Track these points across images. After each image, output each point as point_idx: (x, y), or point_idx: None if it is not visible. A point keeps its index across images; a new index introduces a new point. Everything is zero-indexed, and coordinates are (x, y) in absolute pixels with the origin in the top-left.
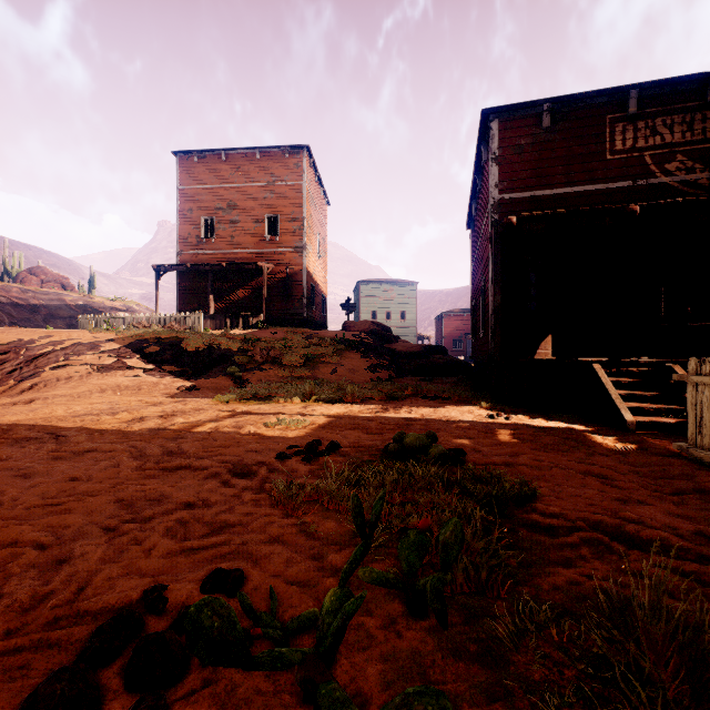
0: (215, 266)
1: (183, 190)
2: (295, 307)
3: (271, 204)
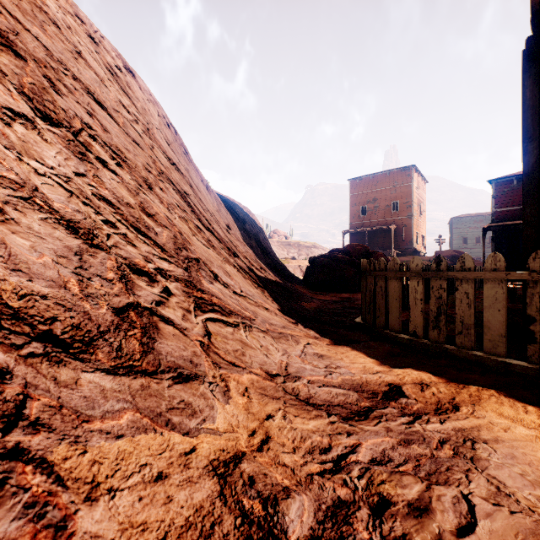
0: (369, 230)
1: (352, 195)
2: (407, 245)
3: (394, 196)
